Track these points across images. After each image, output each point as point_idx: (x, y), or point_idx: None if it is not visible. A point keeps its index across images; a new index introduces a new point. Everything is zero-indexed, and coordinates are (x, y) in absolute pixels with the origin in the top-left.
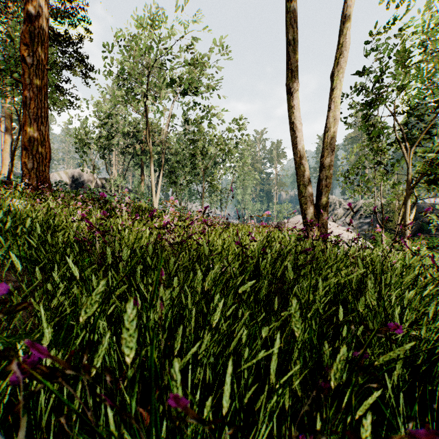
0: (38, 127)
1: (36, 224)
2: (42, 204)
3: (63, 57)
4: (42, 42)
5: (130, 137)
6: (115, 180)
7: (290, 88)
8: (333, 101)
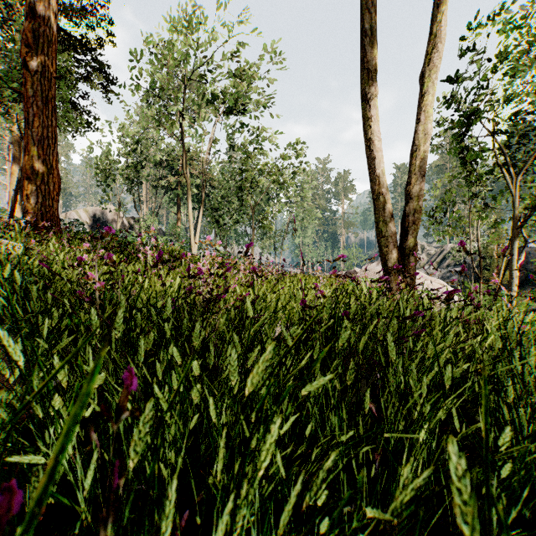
0: (44, 151)
1: (16, 273)
2: (38, 247)
3: (78, 66)
4: (48, 43)
5: (164, 167)
6: (146, 220)
7: (366, 94)
8: (422, 110)
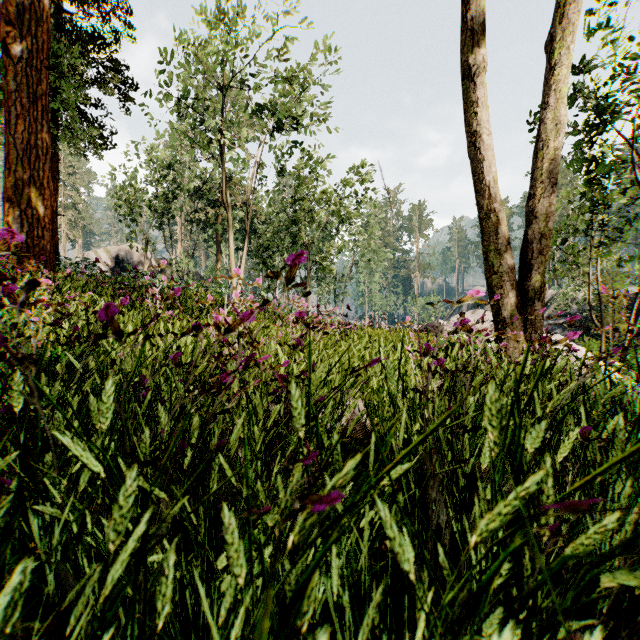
0: (32, 165)
1: None
2: None
3: (87, 64)
4: (37, 21)
5: (201, 198)
6: (179, 262)
7: (470, 67)
8: (553, 88)
